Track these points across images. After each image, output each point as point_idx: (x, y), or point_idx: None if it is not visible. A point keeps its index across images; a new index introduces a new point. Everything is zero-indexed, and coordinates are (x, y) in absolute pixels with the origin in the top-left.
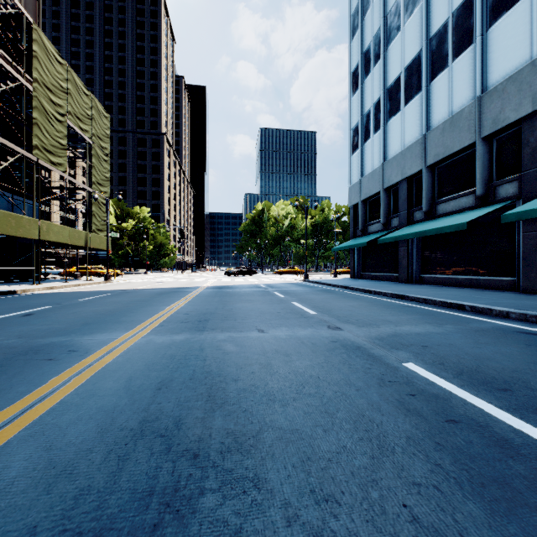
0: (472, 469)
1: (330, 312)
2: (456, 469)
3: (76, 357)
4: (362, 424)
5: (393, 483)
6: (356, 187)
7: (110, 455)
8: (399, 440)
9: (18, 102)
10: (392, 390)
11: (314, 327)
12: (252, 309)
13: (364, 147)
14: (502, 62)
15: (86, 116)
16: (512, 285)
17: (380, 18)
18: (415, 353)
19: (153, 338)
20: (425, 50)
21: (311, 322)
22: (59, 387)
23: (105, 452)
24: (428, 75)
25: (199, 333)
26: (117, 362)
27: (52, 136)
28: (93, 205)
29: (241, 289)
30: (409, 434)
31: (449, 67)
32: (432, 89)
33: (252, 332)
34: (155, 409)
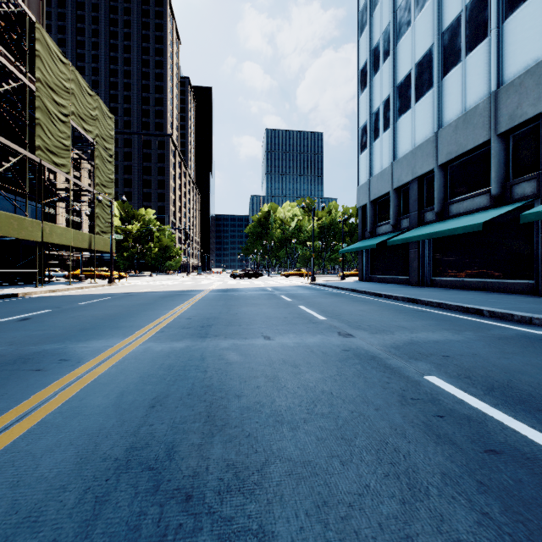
0: (530, 521)
1: (339, 317)
2: (509, 521)
3: (67, 368)
4: (385, 454)
5: (433, 541)
6: (364, 188)
7: (86, 495)
8: (433, 478)
9: (21, 103)
10: (416, 410)
11: (323, 334)
12: (258, 313)
13: (373, 146)
14: (519, 55)
15: (90, 116)
16: (529, 289)
17: (389, 14)
18: (437, 364)
19: (152, 346)
20: (437, 45)
21: (320, 328)
22: (41, 403)
23: (80, 491)
24: (440, 71)
25: (201, 340)
26: (110, 374)
27: (55, 136)
28: (97, 206)
29: (246, 292)
30: (444, 469)
31: (462, 62)
32: (444, 85)
33: (257, 339)
34: (146, 432)
